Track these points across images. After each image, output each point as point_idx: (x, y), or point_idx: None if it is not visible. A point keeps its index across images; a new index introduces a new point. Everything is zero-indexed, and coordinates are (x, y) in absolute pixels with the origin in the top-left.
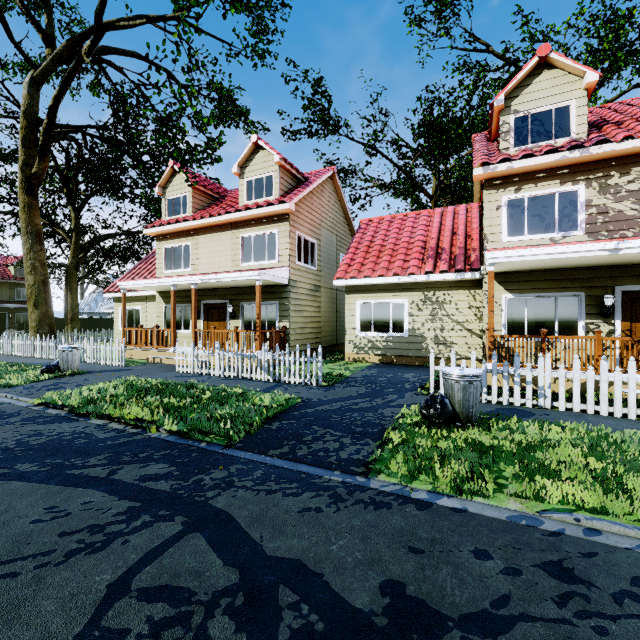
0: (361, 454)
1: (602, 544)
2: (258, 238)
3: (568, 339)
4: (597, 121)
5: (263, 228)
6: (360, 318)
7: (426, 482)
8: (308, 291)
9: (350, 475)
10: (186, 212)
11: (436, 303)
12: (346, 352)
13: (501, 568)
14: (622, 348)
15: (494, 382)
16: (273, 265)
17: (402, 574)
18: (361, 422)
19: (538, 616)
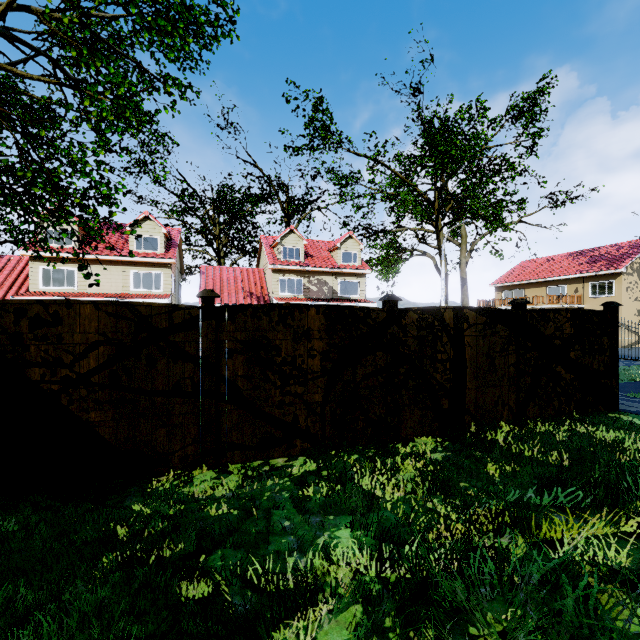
0: None
1: None
2: (146, 275)
3: None
4: (306, 252)
5: (151, 269)
6: None
7: None
8: None
9: None
10: (71, 244)
11: None
12: None
13: None
14: None
15: None
16: (159, 293)
17: None
18: None
19: None
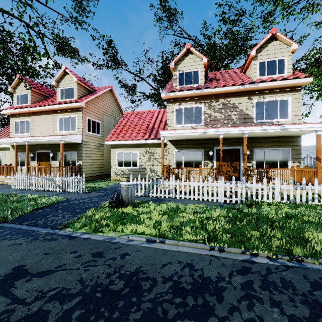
0: (68, 221)
1: (128, 244)
2: (66, 119)
3: (190, 169)
4: (212, 78)
5: (69, 114)
6: (118, 160)
7: (84, 229)
8: (95, 146)
9: (54, 229)
10: (27, 103)
11: (150, 153)
12: (111, 176)
13: (75, 256)
14: (216, 172)
15: (154, 188)
16: (74, 133)
17: (30, 262)
18: (84, 207)
19: (69, 269)
